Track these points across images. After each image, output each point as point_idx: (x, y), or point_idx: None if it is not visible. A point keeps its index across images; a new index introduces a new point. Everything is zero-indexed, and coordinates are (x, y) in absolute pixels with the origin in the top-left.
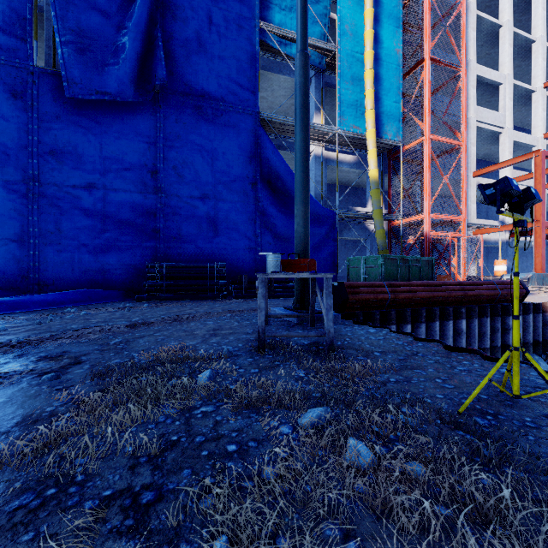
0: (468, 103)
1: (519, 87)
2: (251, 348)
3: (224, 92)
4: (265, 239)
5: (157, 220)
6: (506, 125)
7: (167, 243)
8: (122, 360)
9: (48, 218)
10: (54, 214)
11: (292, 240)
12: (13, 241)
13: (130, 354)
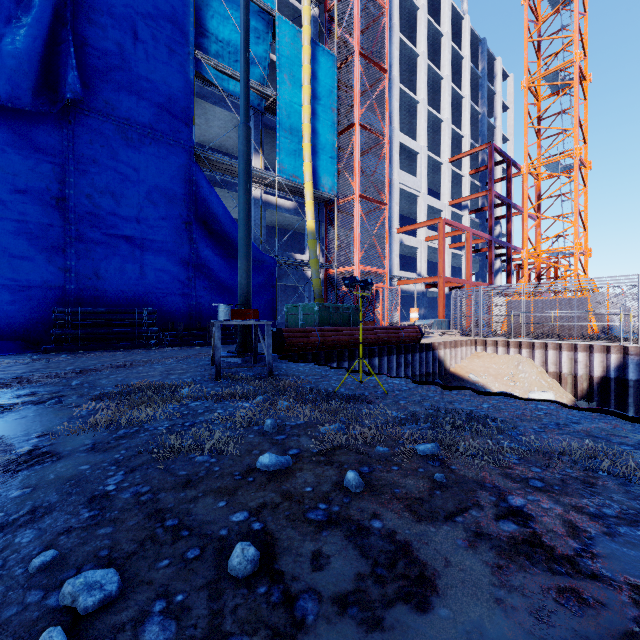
0: (393, 166)
1: (432, 158)
2: (209, 379)
3: (153, 118)
4: (200, 283)
5: (66, 256)
6: (422, 190)
7: (79, 284)
8: (101, 392)
9: None
10: None
11: (230, 285)
12: None
13: (105, 389)
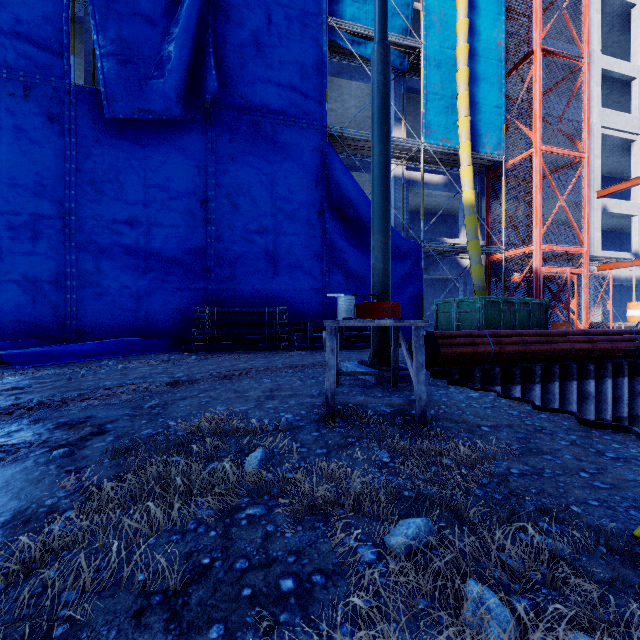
0: (591, 104)
1: None
2: (317, 416)
3: (286, 103)
4: (333, 278)
5: (208, 257)
6: None
7: (219, 284)
8: (154, 430)
9: (86, 257)
10: (93, 252)
11: (367, 279)
12: (49, 284)
13: (166, 423)
